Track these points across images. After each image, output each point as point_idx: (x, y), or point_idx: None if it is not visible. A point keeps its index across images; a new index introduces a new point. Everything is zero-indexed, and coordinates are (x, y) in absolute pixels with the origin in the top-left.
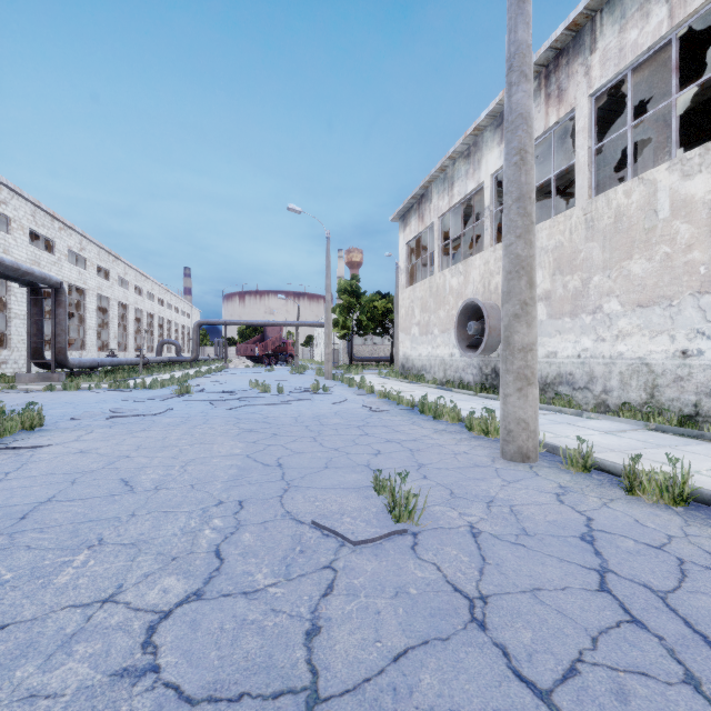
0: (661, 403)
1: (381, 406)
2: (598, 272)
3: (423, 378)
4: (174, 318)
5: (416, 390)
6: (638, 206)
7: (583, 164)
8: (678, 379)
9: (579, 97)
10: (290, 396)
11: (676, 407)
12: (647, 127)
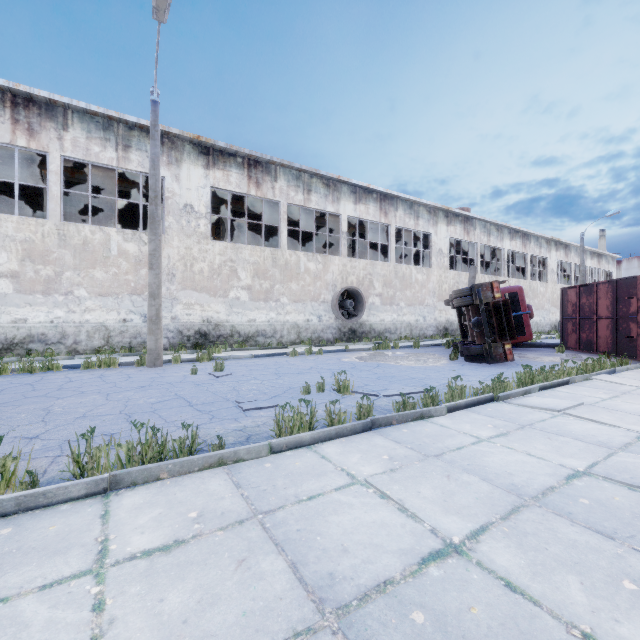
0: (113, 345)
1: None
2: (70, 270)
3: None
4: None
5: None
6: (100, 242)
7: (57, 196)
8: (122, 332)
9: (53, 148)
10: None
11: (121, 345)
12: None
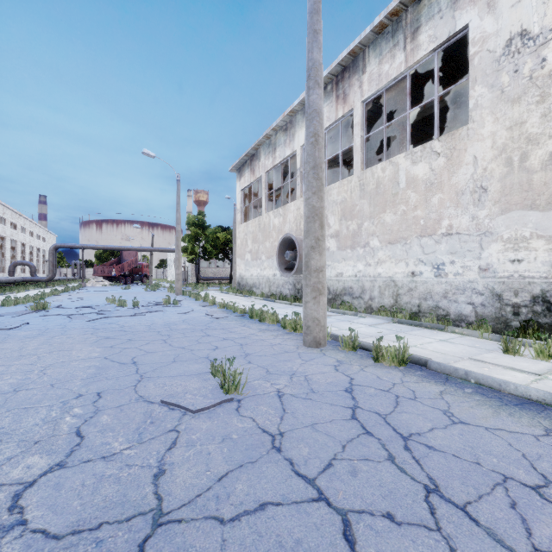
0: (401, 305)
1: (221, 314)
2: (367, 220)
3: (254, 292)
4: (29, 241)
5: (248, 301)
6: (389, 178)
7: (358, 147)
8: (410, 290)
9: (356, 101)
10: (144, 308)
11: (408, 307)
12: (395, 127)
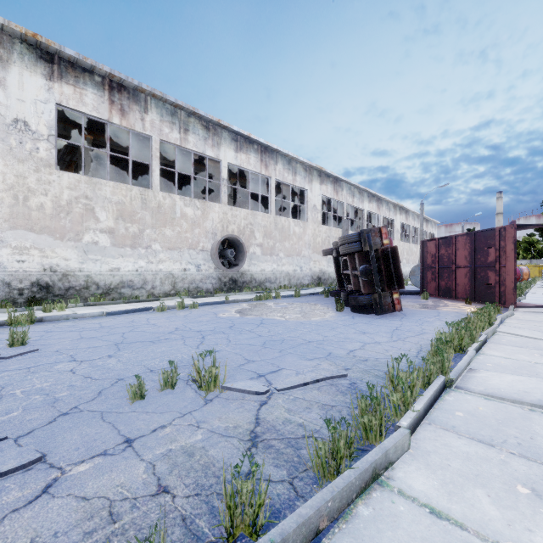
0: None
1: None
2: None
3: None
4: None
5: None
6: None
7: None
8: None
9: None
10: None
11: None
12: None
